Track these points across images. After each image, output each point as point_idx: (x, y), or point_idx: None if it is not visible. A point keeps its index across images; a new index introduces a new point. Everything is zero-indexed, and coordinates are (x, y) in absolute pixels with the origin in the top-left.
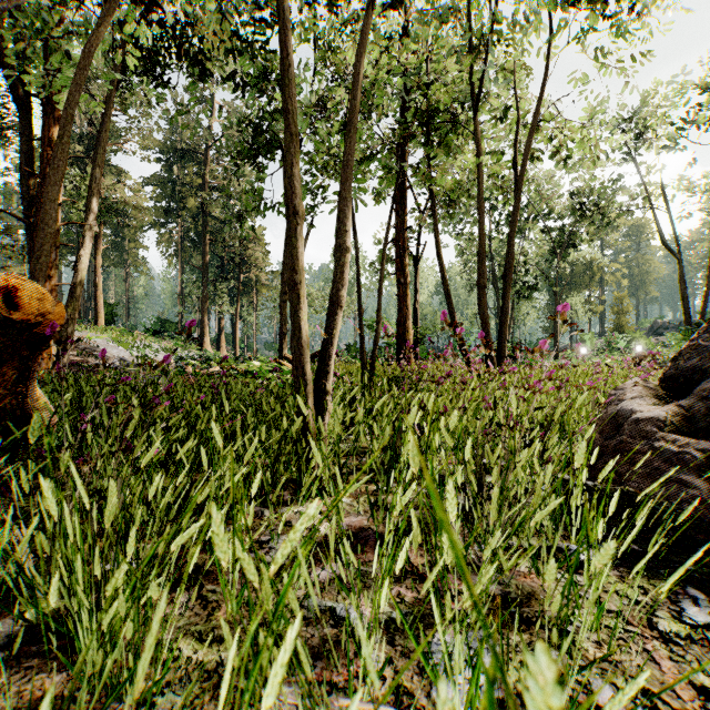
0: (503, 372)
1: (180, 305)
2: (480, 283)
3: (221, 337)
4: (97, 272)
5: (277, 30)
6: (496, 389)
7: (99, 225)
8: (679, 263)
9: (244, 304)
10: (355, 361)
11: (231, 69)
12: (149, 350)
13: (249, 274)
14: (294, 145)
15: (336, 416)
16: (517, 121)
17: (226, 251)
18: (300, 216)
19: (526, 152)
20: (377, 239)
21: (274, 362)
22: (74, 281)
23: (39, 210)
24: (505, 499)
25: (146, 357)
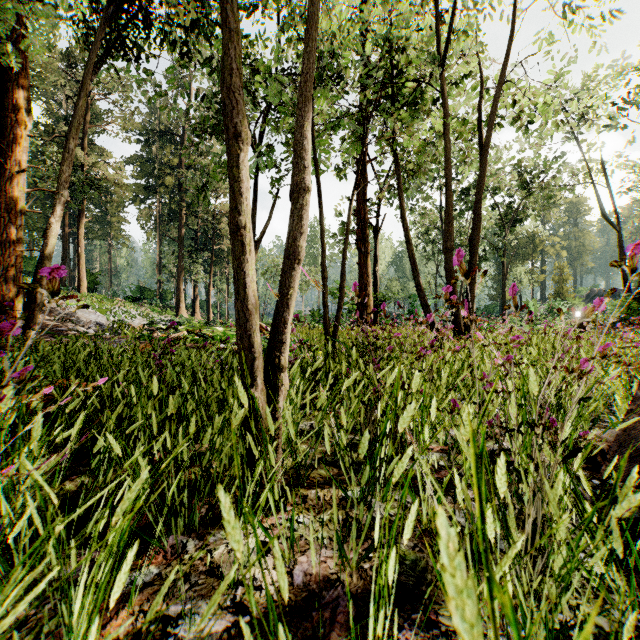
0: (470, 337)
1: (158, 274)
2: (447, 246)
3: (196, 304)
4: (79, 243)
5: (244, 8)
6: (499, 365)
7: (81, 200)
8: (618, 235)
9: (217, 273)
10: (318, 325)
11: (204, 57)
12: (126, 315)
13: (221, 246)
14: (238, 48)
15: (287, 414)
16: (481, 85)
17: (201, 224)
18: (245, 140)
19: (493, 112)
20: (339, 211)
21: (231, 327)
22: (43, 247)
23: (4, 176)
24: (519, 515)
25: (123, 322)
